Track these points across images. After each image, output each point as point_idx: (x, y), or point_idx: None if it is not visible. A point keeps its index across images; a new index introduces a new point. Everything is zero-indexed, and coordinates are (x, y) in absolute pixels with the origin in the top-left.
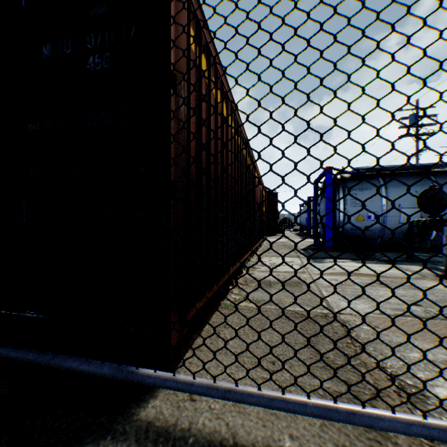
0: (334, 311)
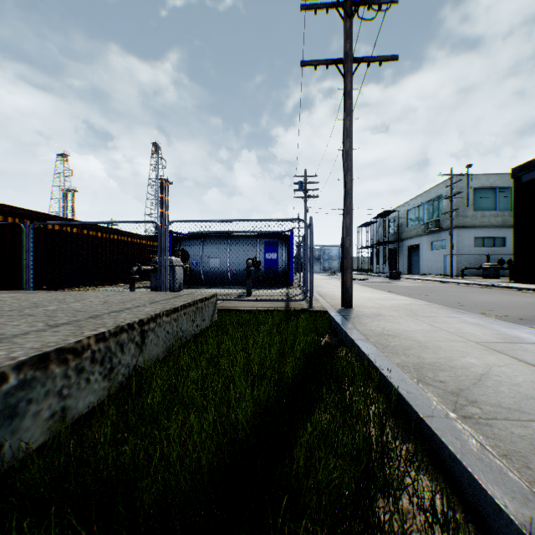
0: None
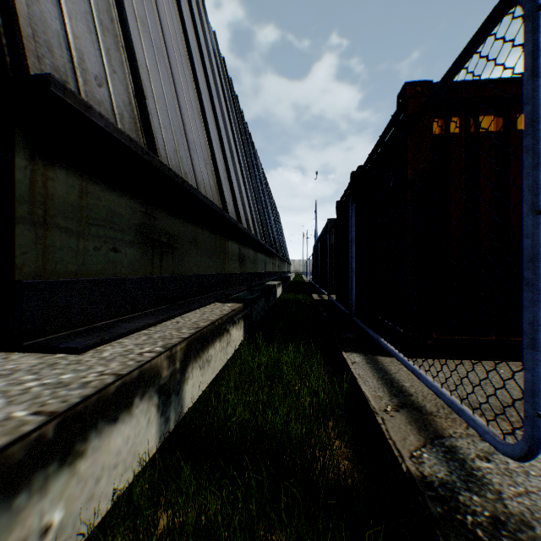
0: None
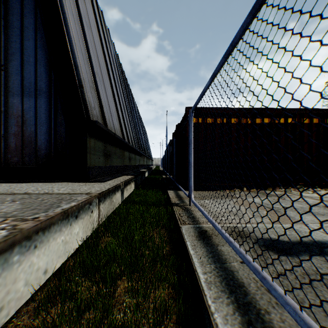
0: (242, 198)
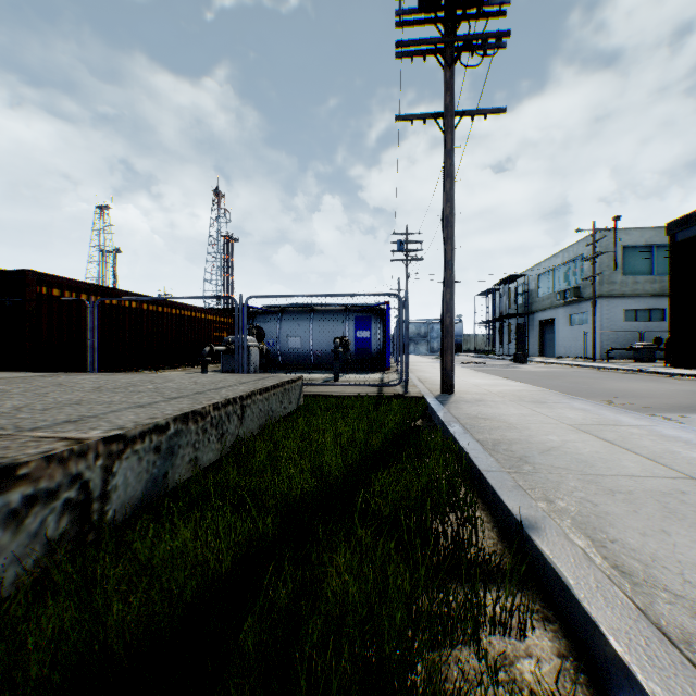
0: None
